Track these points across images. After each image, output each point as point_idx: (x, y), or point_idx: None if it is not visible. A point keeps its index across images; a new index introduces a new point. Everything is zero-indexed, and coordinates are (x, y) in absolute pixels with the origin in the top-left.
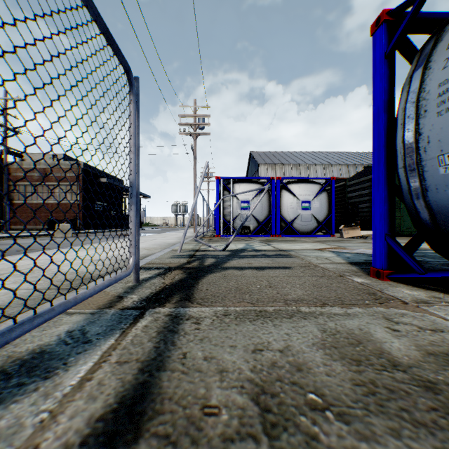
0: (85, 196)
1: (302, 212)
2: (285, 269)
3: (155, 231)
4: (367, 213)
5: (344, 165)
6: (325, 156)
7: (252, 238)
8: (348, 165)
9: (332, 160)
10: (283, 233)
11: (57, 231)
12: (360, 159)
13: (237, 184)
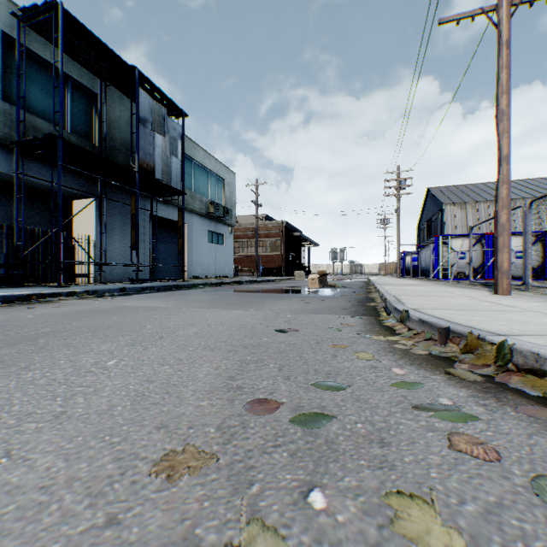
0: (285, 249)
1: (515, 261)
2: None
3: None
4: None
5: None
6: (537, 184)
7: None
8: None
9: None
10: None
11: (296, 276)
12: None
13: (453, 239)
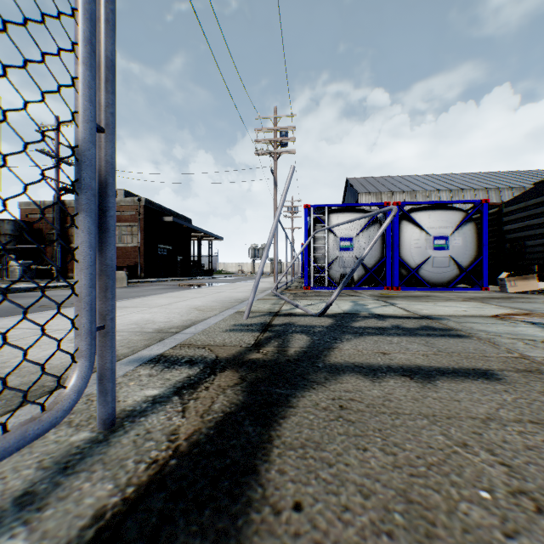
0: (146, 238)
1: (434, 254)
2: (487, 379)
3: (227, 281)
4: (541, 254)
5: (480, 189)
6: (451, 179)
7: (359, 292)
8: (487, 189)
9: (463, 183)
10: (403, 284)
11: None
12: (505, 181)
13: (334, 214)
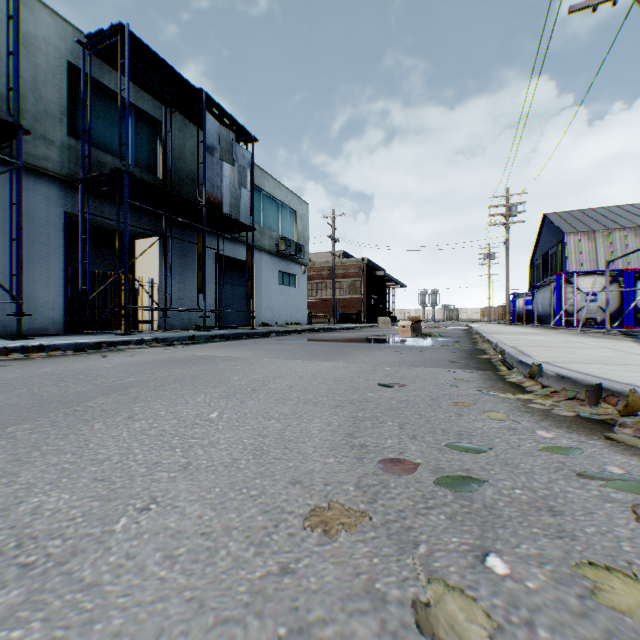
0: (366, 291)
1: None
2: None
3: None
4: None
5: None
6: None
7: None
8: None
9: None
10: (637, 325)
11: (381, 323)
12: None
13: (579, 277)
